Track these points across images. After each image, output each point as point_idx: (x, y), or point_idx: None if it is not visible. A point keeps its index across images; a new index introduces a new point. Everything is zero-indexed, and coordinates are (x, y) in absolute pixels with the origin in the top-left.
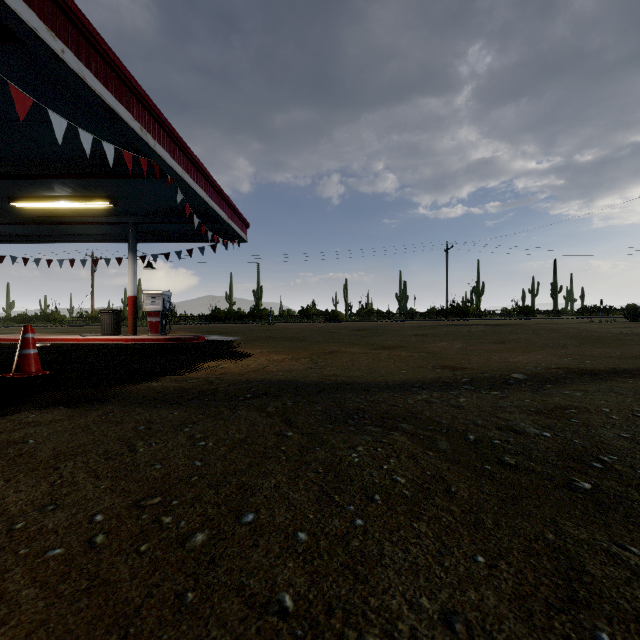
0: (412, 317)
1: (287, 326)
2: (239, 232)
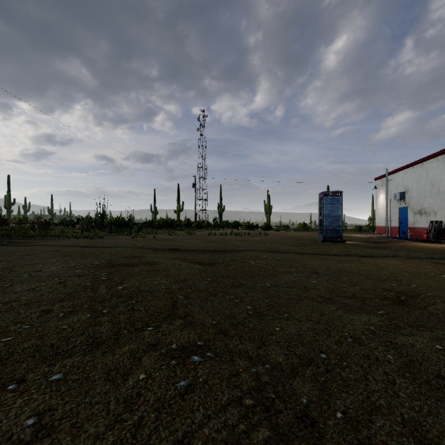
0: None
1: None
2: None
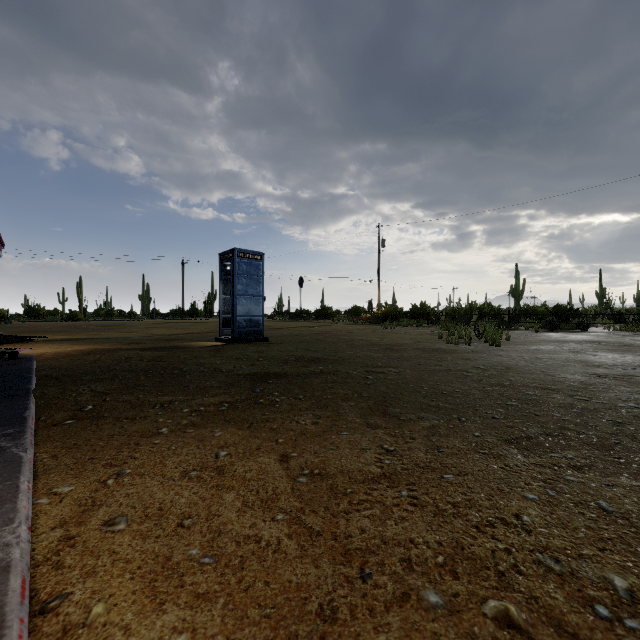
0: (153, 317)
1: (33, 324)
2: (0, 253)
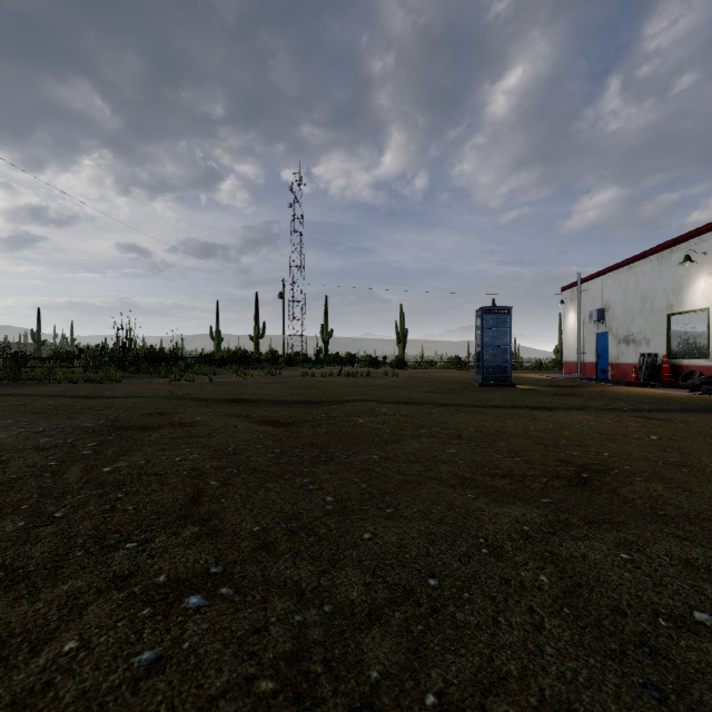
0: None
1: None
2: None
